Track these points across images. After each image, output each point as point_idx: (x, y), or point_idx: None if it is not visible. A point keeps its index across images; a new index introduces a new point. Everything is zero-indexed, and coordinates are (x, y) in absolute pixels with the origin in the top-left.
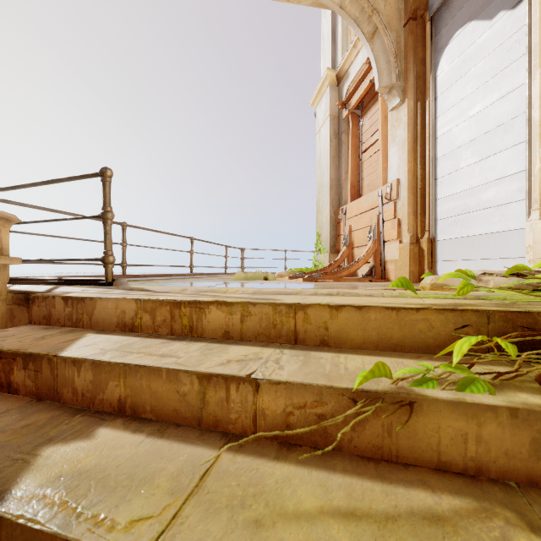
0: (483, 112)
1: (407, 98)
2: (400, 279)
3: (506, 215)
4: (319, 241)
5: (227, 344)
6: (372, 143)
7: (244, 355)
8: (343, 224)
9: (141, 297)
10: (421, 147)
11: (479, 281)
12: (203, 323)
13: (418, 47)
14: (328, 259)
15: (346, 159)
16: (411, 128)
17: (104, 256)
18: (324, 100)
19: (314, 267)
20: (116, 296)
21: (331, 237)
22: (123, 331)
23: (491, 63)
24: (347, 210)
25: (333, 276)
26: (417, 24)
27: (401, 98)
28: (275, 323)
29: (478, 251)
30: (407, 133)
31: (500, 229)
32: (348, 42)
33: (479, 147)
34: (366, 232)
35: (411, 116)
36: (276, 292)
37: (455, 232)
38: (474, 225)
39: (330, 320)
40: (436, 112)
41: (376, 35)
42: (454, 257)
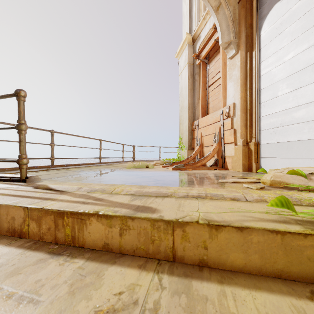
0: (296, 58)
1: (240, 50)
2: (279, 197)
3: (313, 128)
4: (181, 142)
5: (104, 263)
6: (215, 80)
7: (118, 293)
8: (196, 131)
9: (30, 204)
10: (249, 82)
11: (310, 179)
12: (84, 233)
13: (248, 16)
14: (187, 154)
15: (198, 90)
16: (243, 69)
17: (18, 159)
18: (184, 53)
19: (178, 158)
20: (9, 202)
21: (189, 140)
22: (13, 236)
23: (302, 24)
24: (199, 123)
25: (191, 166)
26: (247, 1)
27: (236, 50)
28: (153, 238)
29: (291, 152)
30: (240, 73)
31: (308, 138)
32: (199, 17)
33: (292, 81)
34: (212, 137)
35: (243, 61)
36: (154, 193)
37: (274, 139)
38: (289, 134)
39: (209, 240)
40: (260, 58)
41: (220, 8)
42: (273, 155)
